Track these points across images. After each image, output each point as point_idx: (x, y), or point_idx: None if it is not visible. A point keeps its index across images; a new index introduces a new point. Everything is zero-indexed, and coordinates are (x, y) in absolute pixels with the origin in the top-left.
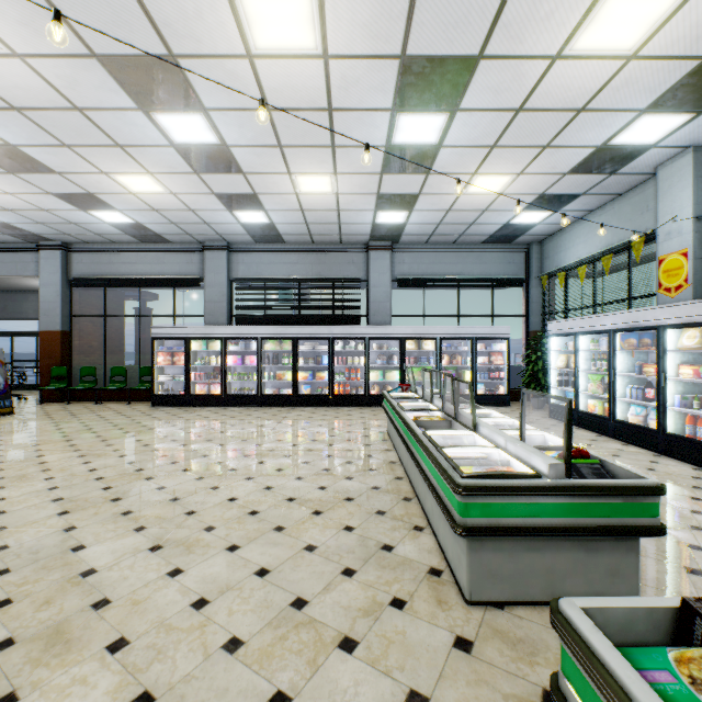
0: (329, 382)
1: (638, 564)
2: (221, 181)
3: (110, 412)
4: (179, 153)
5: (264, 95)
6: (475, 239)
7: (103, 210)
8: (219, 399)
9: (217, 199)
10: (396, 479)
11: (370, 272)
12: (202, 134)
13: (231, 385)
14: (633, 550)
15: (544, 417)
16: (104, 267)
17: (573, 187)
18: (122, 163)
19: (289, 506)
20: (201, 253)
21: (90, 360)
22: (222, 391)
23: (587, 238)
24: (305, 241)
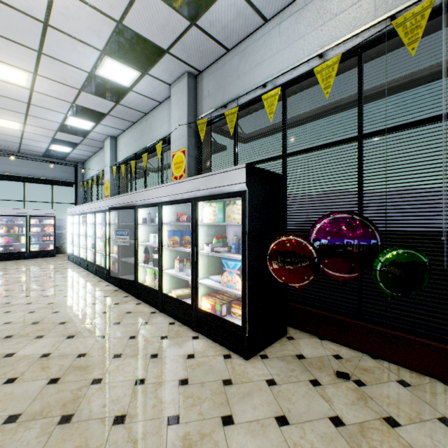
0: None
1: None
2: None
3: None
4: None
5: None
6: (35, 153)
7: None
8: None
9: None
10: None
11: None
12: None
13: None
14: None
15: (65, 260)
16: None
17: (70, 138)
18: None
19: None
20: None
21: None
22: None
23: (95, 166)
24: None
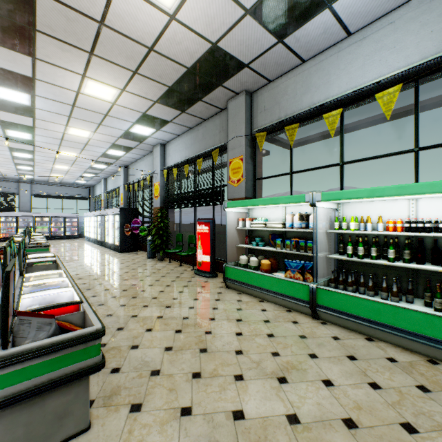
0: None
1: None
2: None
3: None
4: None
5: None
6: (68, 183)
7: None
8: None
9: None
10: None
11: (20, 191)
12: None
13: None
14: None
15: (83, 240)
16: None
17: (85, 179)
18: None
19: None
20: None
21: None
22: None
23: (99, 190)
24: None
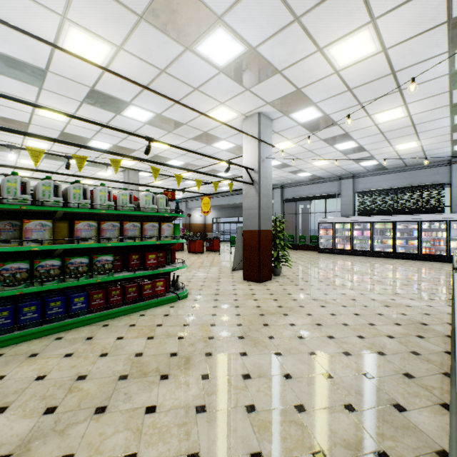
0: (417, 246)
1: None
2: (355, 155)
3: (303, 253)
4: (339, 152)
5: (380, 130)
6: None
7: (302, 173)
8: (349, 252)
9: (352, 161)
10: (449, 285)
11: (451, 178)
12: (351, 145)
13: (355, 245)
14: None
15: None
16: (296, 193)
17: None
18: (316, 159)
19: (392, 282)
20: (338, 181)
21: (288, 232)
22: (350, 247)
23: None
24: (400, 166)
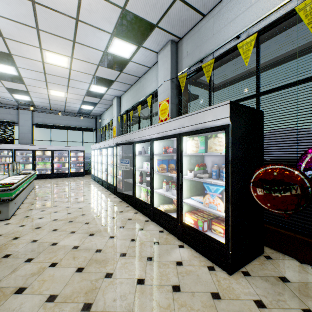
0: None
1: (9, 209)
2: None
3: None
4: None
5: None
6: (73, 111)
7: None
8: None
9: None
10: None
11: (19, 119)
12: None
13: None
14: (7, 206)
15: (90, 179)
16: None
17: (92, 100)
18: None
19: None
20: None
21: None
22: None
23: (107, 117)
24: None
